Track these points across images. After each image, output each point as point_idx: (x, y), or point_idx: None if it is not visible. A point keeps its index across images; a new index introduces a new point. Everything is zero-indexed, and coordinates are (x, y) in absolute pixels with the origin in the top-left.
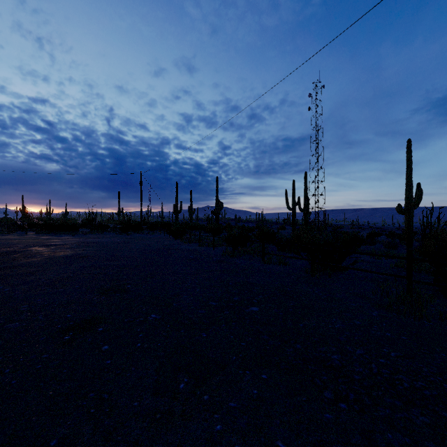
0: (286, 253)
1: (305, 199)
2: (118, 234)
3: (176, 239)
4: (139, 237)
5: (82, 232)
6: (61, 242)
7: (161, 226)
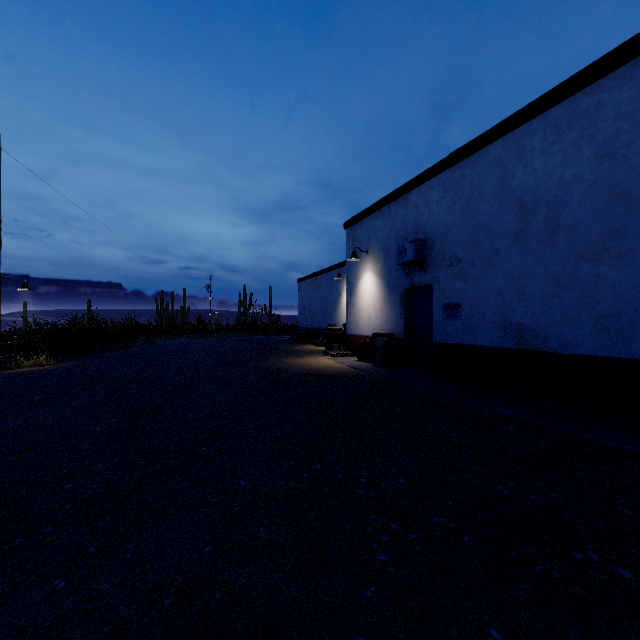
0: None
1: None
2: None
3: None
4: None
5: None
6: None
7: None
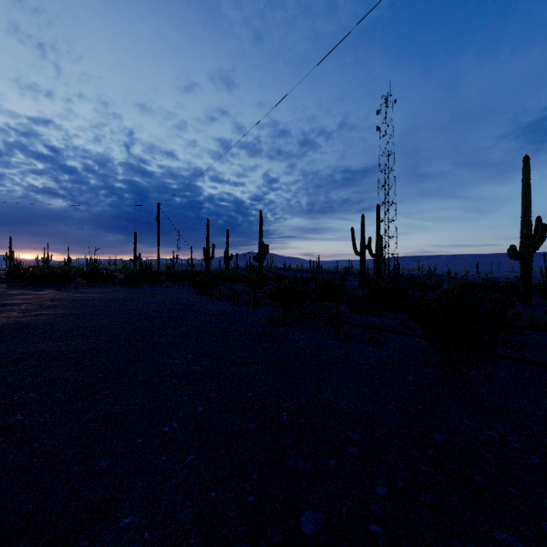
0: (364, 317)
1: (377, 240)
2: (125, 287)
3: (203, 294)
4: (152, 291)
5: (74, 285)
6: (24, 299)
7: (187, 276)
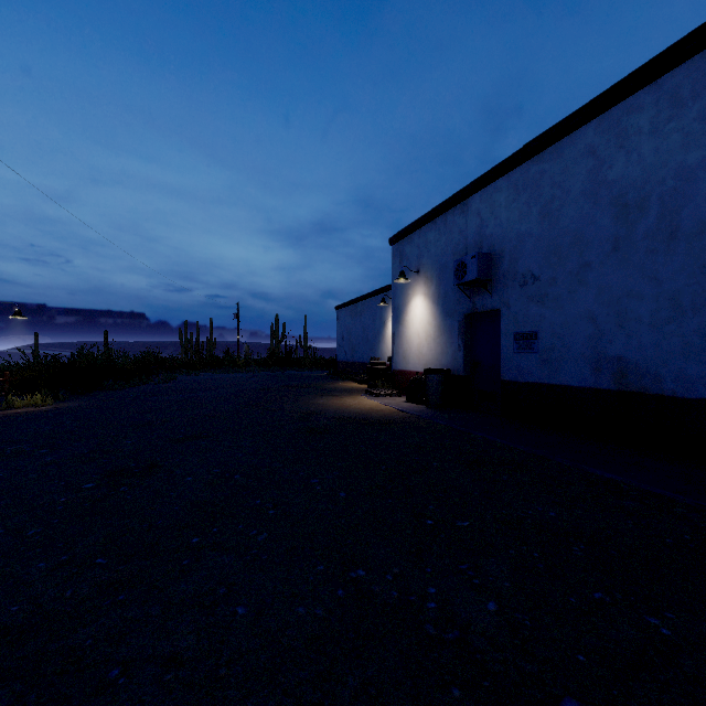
0: None
1: None
2: None
3: None
4: None
5: None
6: None
7: None
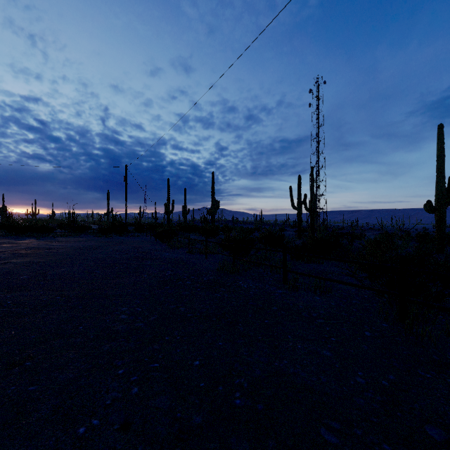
0: (305, 264)
1: (312, 197)
2: (97, 236)
3: (163, 242)
4: (119, 240)
5: (52, 235)
6: (2, 247)
7: (151, 227)
